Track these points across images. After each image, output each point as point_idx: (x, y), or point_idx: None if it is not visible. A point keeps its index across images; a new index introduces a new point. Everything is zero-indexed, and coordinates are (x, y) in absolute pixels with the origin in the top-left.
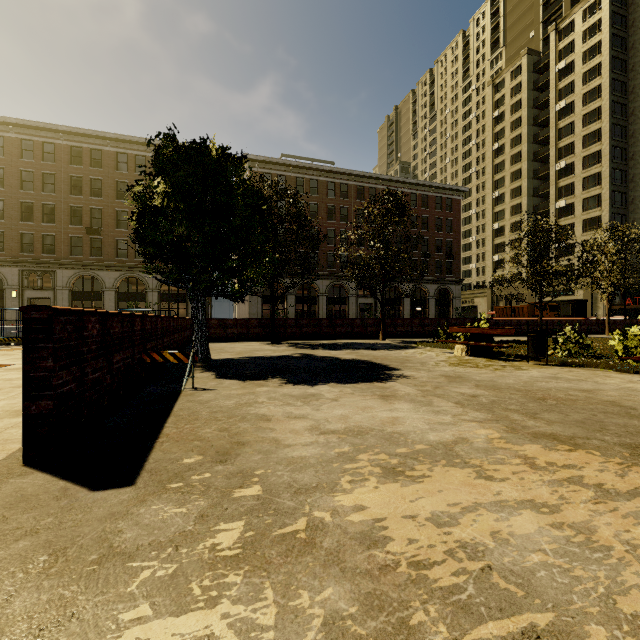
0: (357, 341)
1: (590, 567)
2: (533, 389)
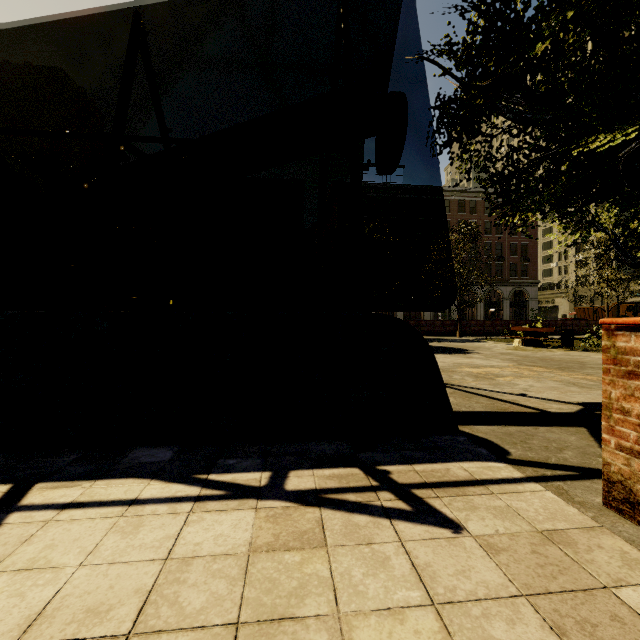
0: (439, 337)
1: (516, 374)
2: (546, 357)
